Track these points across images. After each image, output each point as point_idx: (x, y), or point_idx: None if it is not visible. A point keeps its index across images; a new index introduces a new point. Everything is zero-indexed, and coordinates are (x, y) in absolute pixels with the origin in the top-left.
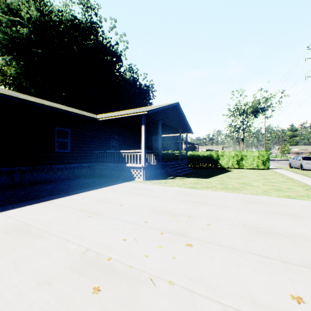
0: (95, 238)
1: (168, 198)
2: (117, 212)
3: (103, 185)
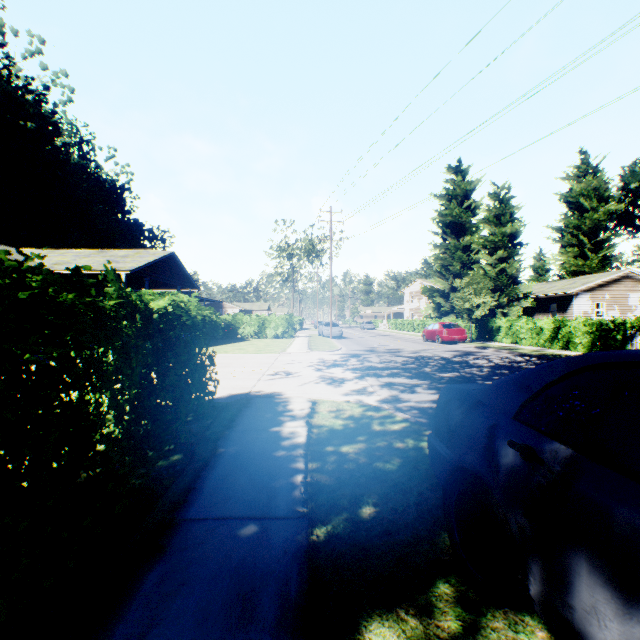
0: None
1: None
2: None
3: None
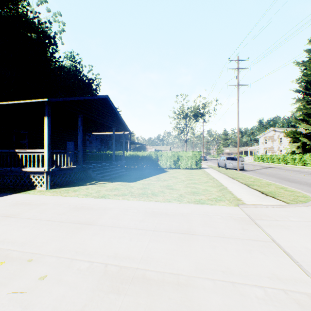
0: None
1: (44, 219)
2: None
3: None
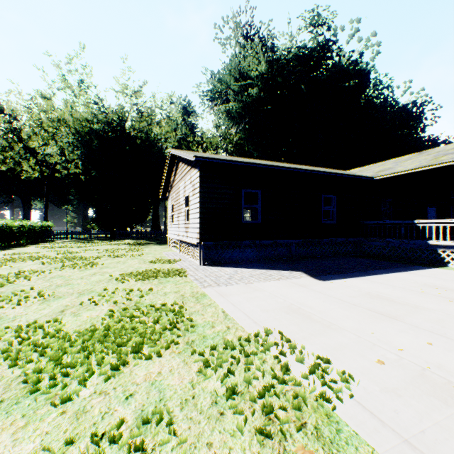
0: None
1: None
2: None
3: (401, 269)
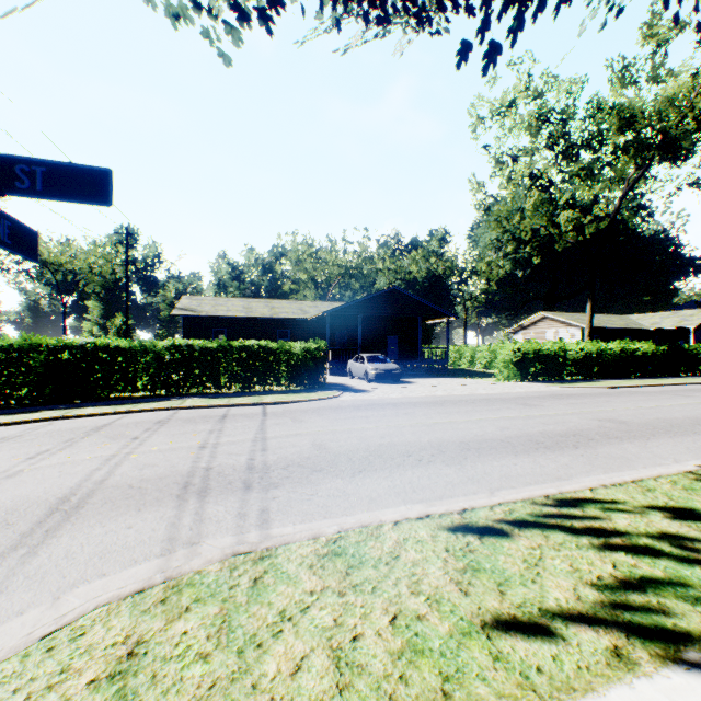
0: None
1: None
2: None
3: None
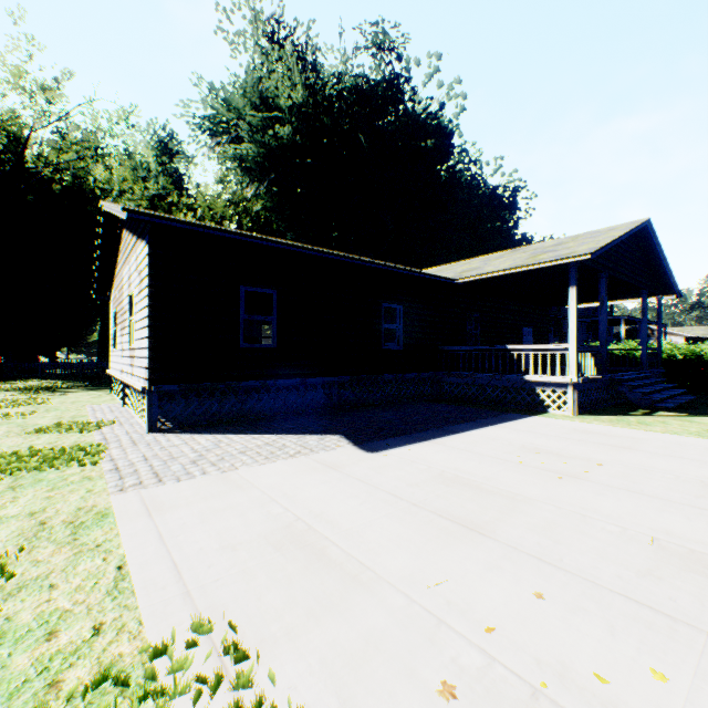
0: (639, 521)
1: None
2: (611, 478)
3: (492, 420)
